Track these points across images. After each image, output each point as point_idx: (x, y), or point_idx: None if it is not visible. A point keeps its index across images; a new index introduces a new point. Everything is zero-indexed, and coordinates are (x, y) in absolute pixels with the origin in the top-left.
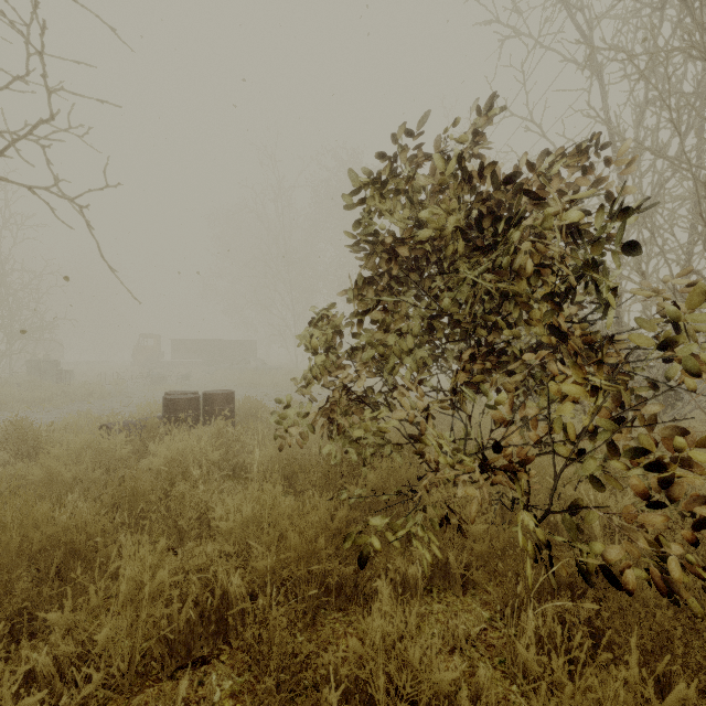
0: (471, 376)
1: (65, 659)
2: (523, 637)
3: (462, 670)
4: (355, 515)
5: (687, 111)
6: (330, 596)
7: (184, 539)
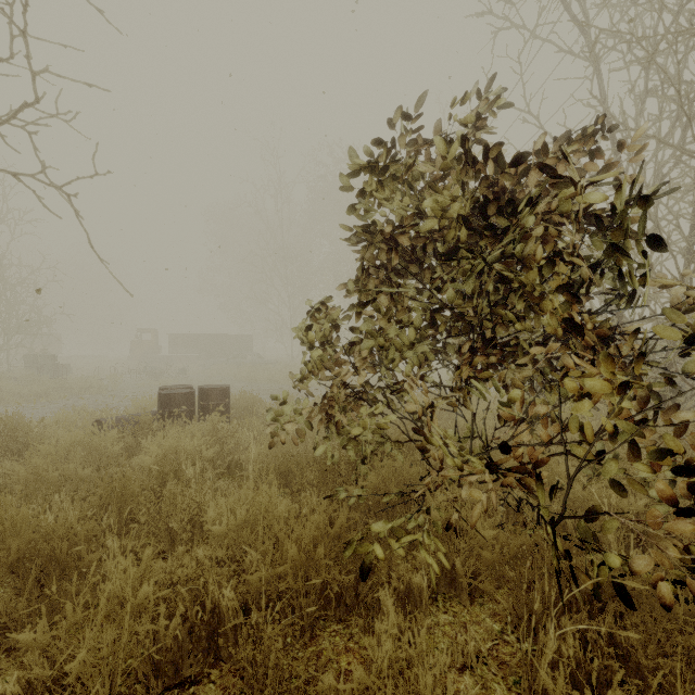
0: (477, 371)
1: (39, 683)
2: (542, 658)
3: (475, 693)
4: (355, 517)
5: (691, 101)
6: (329, 606)
7: (176, 543)
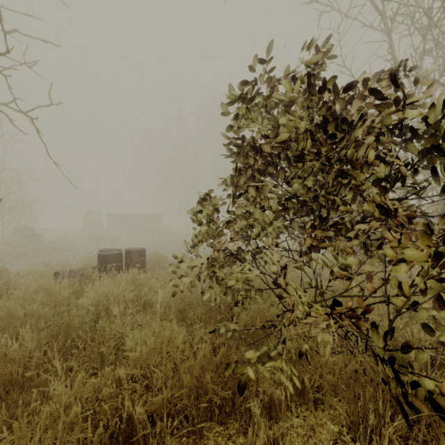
0: (317, 241)
1: None
2: None
3: None
4: (231, 343)
5: None
6: (213, 413)
7: (105, 362)
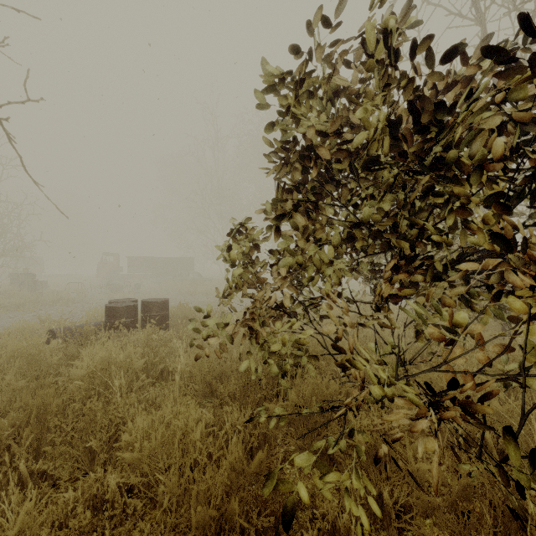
0: (399, 289)
1: None
2: None
3: None
4: (275, 434)
5: None
6: None
7: (95, 460)
